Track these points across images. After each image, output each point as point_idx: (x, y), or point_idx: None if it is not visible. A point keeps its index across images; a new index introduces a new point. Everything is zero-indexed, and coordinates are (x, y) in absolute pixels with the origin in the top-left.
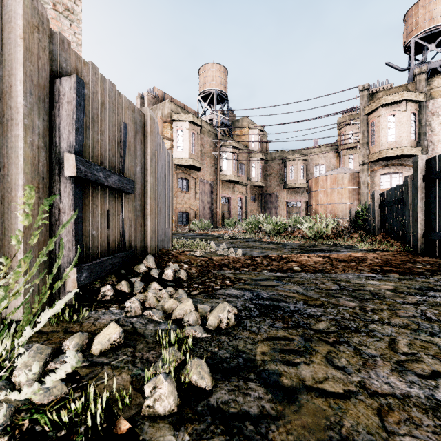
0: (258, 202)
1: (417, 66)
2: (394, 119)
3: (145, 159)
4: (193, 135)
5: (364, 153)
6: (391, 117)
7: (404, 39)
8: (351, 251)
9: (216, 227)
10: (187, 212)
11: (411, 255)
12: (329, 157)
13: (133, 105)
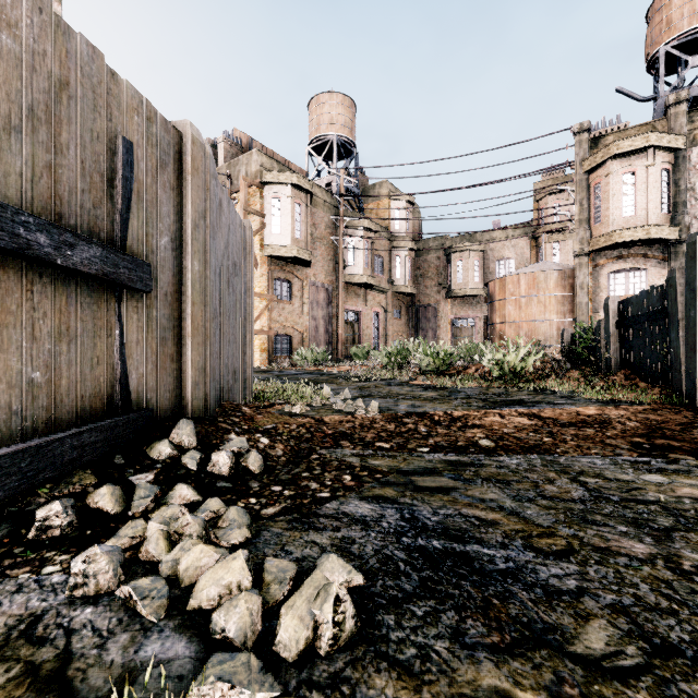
0: (406, 320)
1: (670, 93)
2: (633, 179)
3: (181, 224)
4: (299, 207)
5: (583, 236)
6: (628, 176)
7: (647, 49)
8: (575, 403)
9: (337, 359)
10: (289, 335)
11: (688, 411)
12: (521, 246)
13: (150, 108)
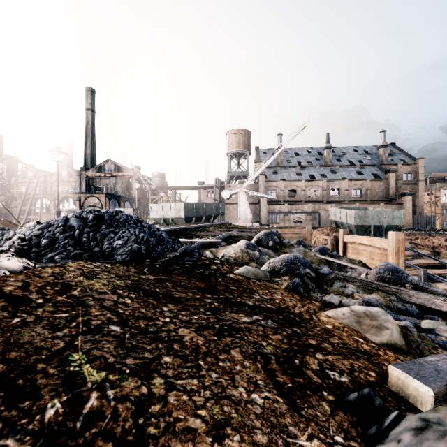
0: None
1: None
2: None
3: (432, 219)
4: None
5: None
6: None
7: None
8: None
9: None
10: None
11: None
12: None
13: (431, 216)
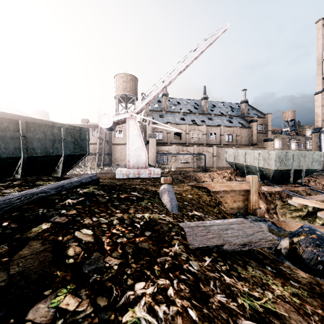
0: None
1: None
2: None
3: None
4: (280, 141)
5: None
6: None
7: None
8: None
9: None
10: None
11: None
12: None
13: None
